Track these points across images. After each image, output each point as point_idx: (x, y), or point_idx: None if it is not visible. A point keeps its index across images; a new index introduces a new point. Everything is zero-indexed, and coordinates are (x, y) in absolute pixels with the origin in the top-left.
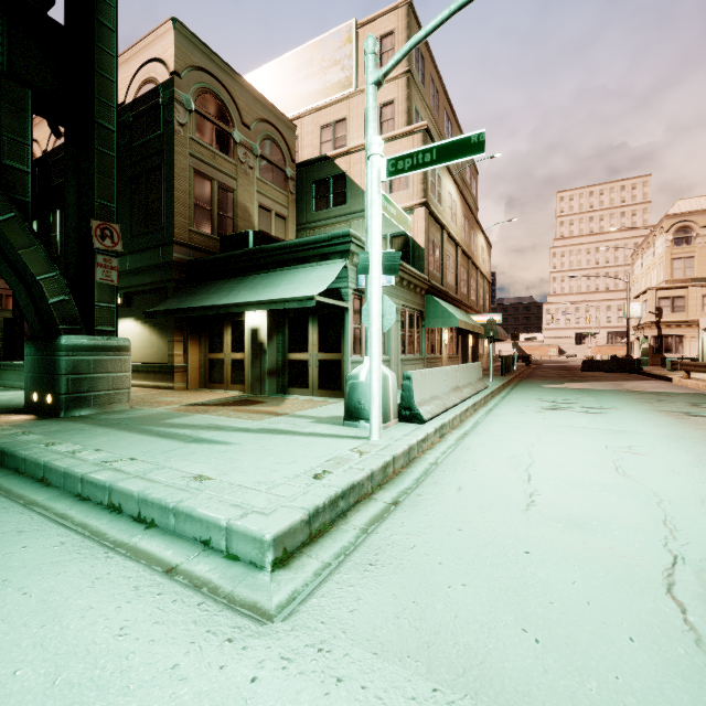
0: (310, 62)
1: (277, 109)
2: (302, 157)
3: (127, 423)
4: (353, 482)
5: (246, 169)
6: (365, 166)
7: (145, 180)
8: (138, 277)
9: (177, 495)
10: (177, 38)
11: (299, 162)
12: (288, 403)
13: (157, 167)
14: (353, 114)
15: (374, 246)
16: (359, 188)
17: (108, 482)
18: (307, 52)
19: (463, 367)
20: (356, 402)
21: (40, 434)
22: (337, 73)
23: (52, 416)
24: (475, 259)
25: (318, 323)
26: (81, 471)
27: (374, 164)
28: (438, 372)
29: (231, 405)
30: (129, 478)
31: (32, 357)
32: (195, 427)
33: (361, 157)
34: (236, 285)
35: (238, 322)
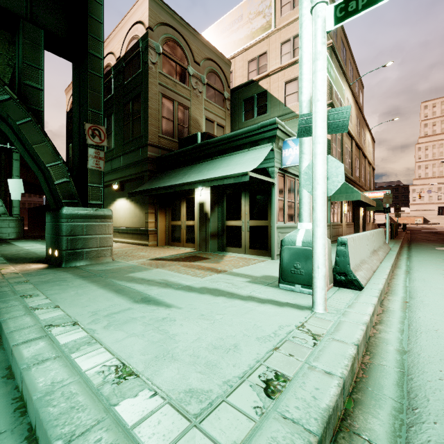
0: (241, 17)
1: (218, 51)
2: (235, 85)
3: (101, 275)
4: (328, 412)
5: (197, 93)
6: (299, 39)
7: (131, 105)
8: (127, 170)
9: (74, 416)
10: (150, 3)
11: (233, 88)
12: (226, 260)
13: (138, 95)
14: (272, 47)
15: (319, 102)
16: (276, 99)
17: (22, 366)
18: (238, 11)
19: (375, 233)
20: (292, 266)
21: (33, 283)
22: (260, 20)
23: (57, 266)
24: (364, 151)
25: (249, 197)
26: (15, 340)
27: (319, 14)
28: (362, 237)
29: (182, 260)
30: (49, 359)
31: (49, 223)
32: (149, 282)
33: (278, 76)
34: (188, 170)
35: (190, 199)
